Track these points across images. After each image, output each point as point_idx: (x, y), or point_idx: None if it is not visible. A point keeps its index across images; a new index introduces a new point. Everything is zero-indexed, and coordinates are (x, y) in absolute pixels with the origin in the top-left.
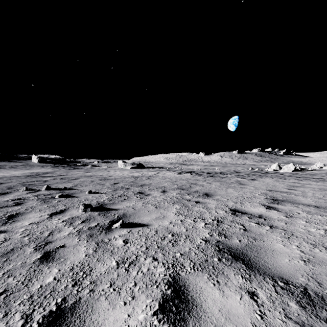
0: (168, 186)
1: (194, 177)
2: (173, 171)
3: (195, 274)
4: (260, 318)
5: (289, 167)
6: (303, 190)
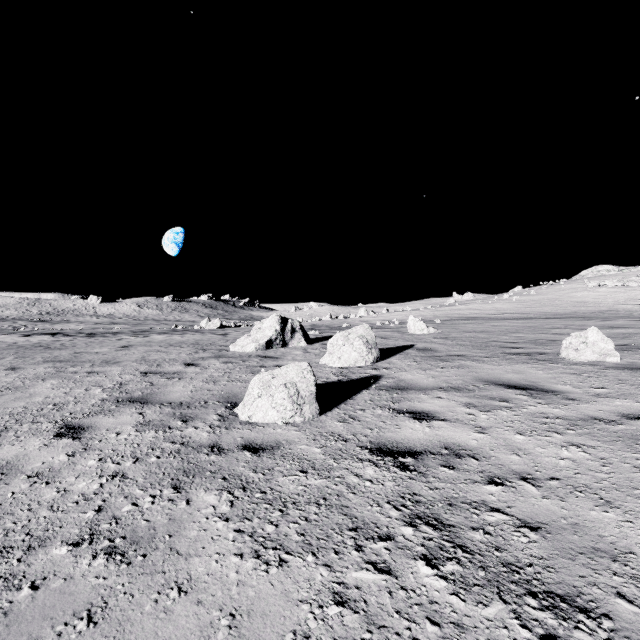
0: (1, 347)
1: (56, 338)
2: (10, 333)
3: (26, 365)
4: (52, 365)
5: (216, 323)
6: (171, 340)
